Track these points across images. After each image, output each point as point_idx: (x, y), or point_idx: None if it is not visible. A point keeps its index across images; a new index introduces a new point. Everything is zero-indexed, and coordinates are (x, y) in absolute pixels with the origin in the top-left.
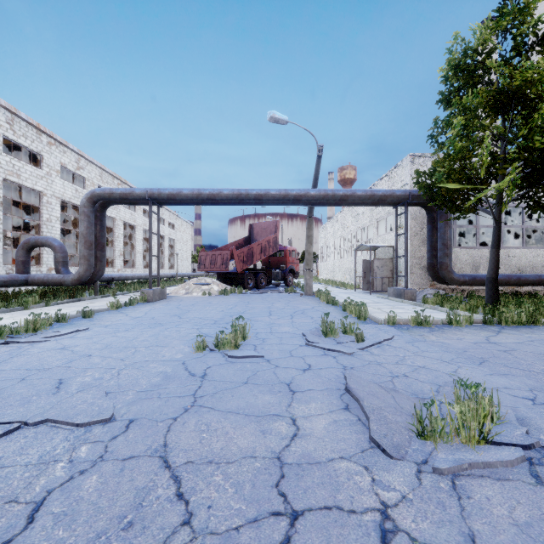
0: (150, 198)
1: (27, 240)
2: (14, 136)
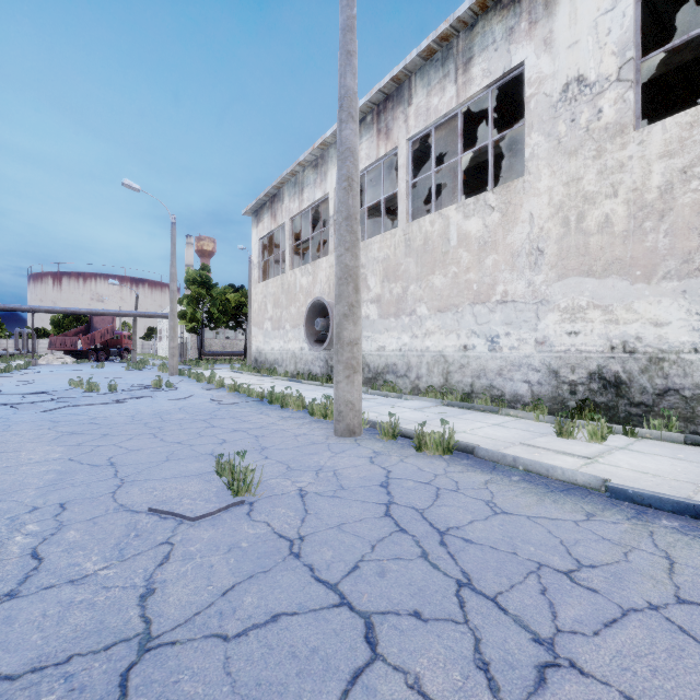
0: (32, 311)
1: None
2: None
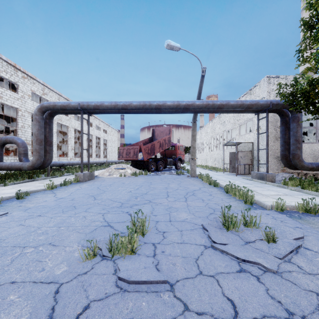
0: (81, 108)
1: (0, 139)
2: None
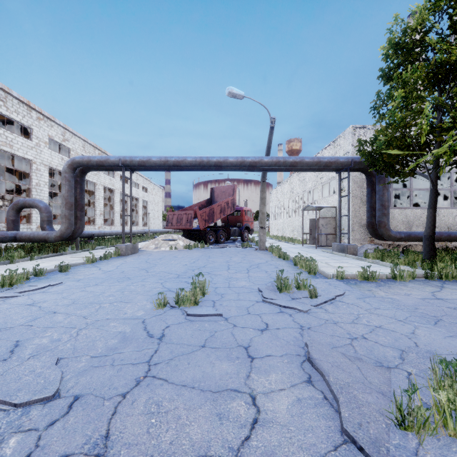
0: (123, 165)
1: (16, 202)
2: (7, 112)
